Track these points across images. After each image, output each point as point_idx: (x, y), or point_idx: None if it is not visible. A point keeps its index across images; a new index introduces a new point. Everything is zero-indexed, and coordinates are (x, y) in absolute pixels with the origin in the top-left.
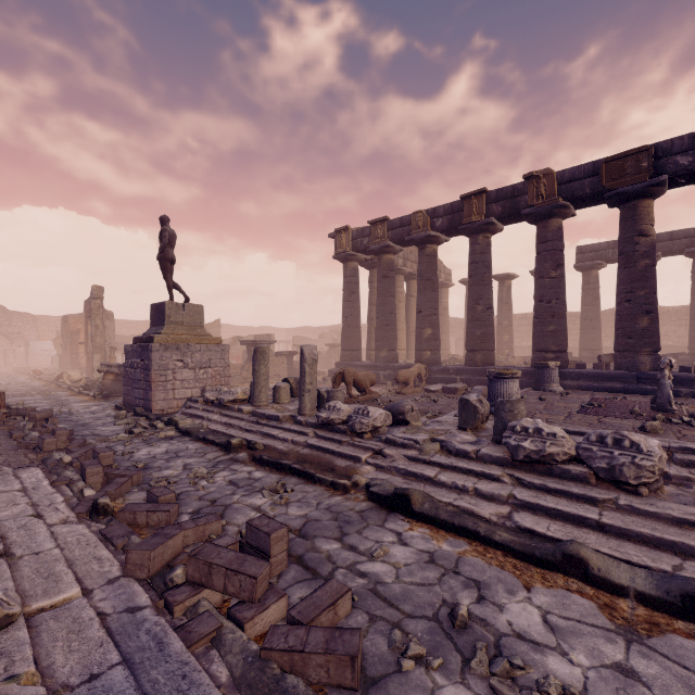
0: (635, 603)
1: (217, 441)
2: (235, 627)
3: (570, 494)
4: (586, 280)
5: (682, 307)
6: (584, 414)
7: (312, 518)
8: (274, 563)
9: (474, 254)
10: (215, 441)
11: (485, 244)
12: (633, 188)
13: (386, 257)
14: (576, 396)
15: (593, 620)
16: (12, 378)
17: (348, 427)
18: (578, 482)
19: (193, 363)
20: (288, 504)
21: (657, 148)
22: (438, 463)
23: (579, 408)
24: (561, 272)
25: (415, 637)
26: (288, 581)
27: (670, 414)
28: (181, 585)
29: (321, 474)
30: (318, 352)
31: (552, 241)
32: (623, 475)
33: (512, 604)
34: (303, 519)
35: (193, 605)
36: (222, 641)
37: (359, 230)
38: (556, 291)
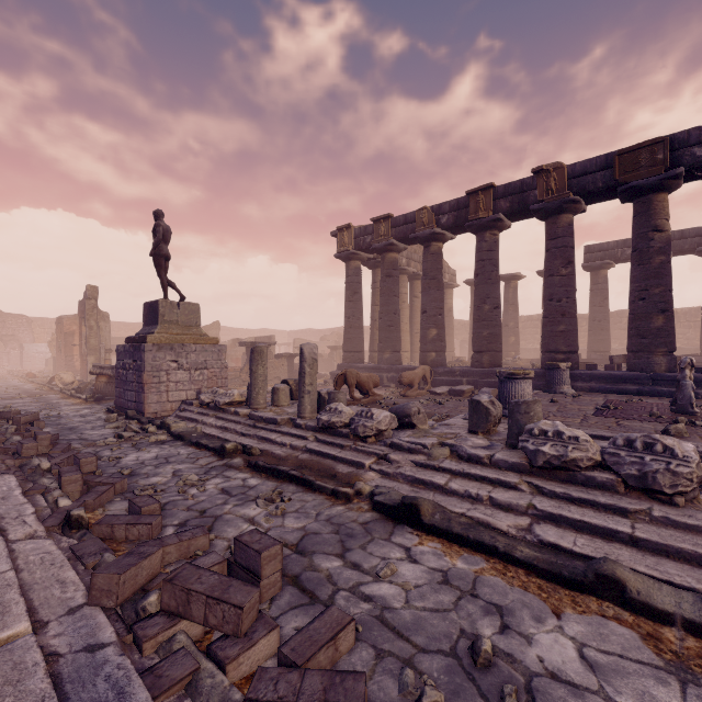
0: (683, 632)
1: (211, 446)
2: (215, 668)
3: (597, 504)
4: (595, 280)
5: (691, 309)
6: (601, 416)
7: (310, 531)
8: (265, 585)
9: (480, 252)
10: (209, 446)
11: (493, 242)
12: (648, 181)
13: (389, 256)
14: (588, 399)
15: (637, 655)
16: (4, 381)
17: (350, 430)
18: (604, 491)
19: (188, 364)
20: (284, 515)
21: (673, 139)
22: (448, 469)
23: (594, 411)
24: (572, 269)
25: (430, 679)
26: (281, 607)
27: (692, 416)
28: (155, 615)
29: (322, 481)
30: (320, 354)
31: (562, 238)
32: (657, 483)
33: (541, 634)
34: (301, 532)
35: (168, 640)
36: (198, 688)
37: (362, 228)
38: (566, 289)
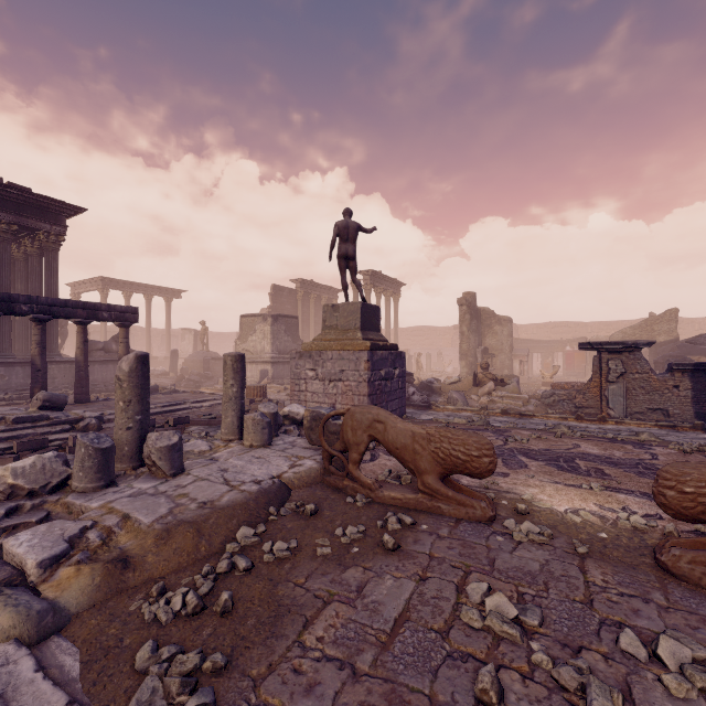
0: None
1: None
2: None
3: None
4: None
5: None
6: None
7: None
8: None
9: None
10: None
11: None
12: None
13: None
14: None
15: None
16: None
17: None
18: None
19: (323, 373)
20: None
21: None
22: None
23: None
24: None
25: None
26: None
27: None
28: None
29: None
30: None
31: None
32: None
33: None
34: None
35: None
36: None
37: None
38: None
